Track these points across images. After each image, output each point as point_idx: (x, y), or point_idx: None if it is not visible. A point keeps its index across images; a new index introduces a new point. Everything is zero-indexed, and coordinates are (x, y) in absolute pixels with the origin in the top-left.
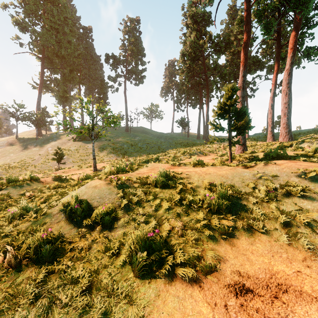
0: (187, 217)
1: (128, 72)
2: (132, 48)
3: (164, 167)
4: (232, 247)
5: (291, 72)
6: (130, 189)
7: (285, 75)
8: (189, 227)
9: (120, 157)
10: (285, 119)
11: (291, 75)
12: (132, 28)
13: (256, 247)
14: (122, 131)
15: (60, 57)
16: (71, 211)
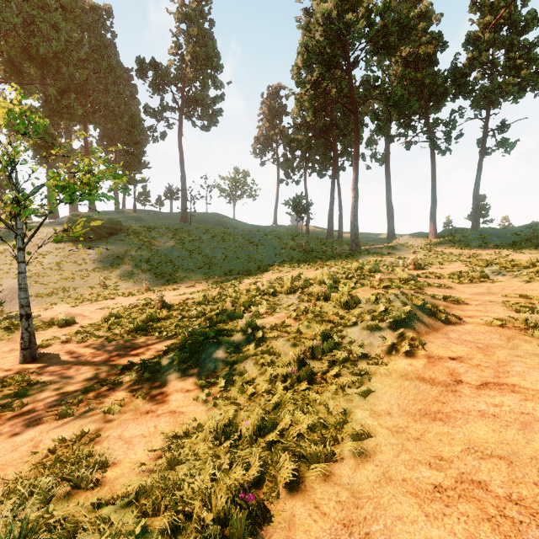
0: None
1: (187, 102)
2: (195, 50)
3: None
4: None
5: None
6: None
7: None
8: None
9: (160, 282)
10: None
11: None
12: (196, 9)
13: None
14: (174, 221)
15: (39, 61)
16: None
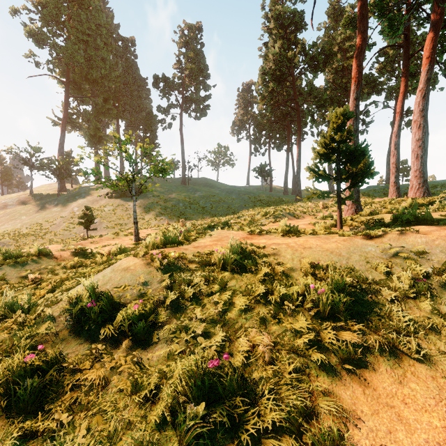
0: (278, 326)
1: (185, 101)
2: (192, 67)
3: (236, 236)
4: (365, 388)
5: (428, 94)
6: (182, 273)
7: (419, 98)
8: (283, 347)
9: (174, 221)
10: (419, 164)
11: (428, 98)
12: (192, 37)
13: (411, 390)
14: (177, 184)
15: (91, 81)
16: (82, 312)
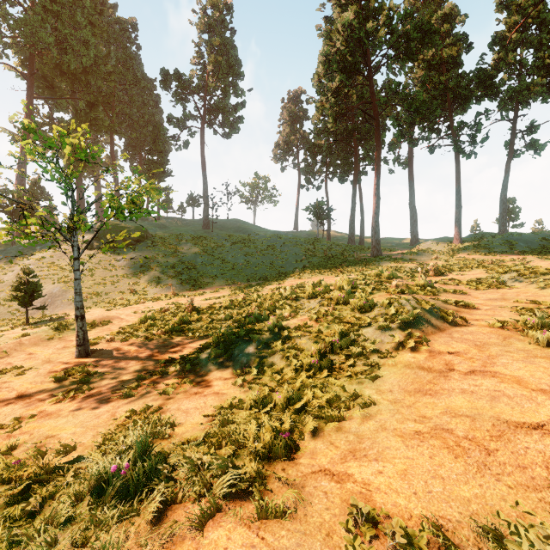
0: None
1: (209, 110)
2: (217, 60)
3: None
4: None
5: None
6: None
7: None
8: None
9: (186, 288)
10: None
11: None
12: (217, 19)
13: None
14: (196, 228)
15: (69, 76)
16: None
